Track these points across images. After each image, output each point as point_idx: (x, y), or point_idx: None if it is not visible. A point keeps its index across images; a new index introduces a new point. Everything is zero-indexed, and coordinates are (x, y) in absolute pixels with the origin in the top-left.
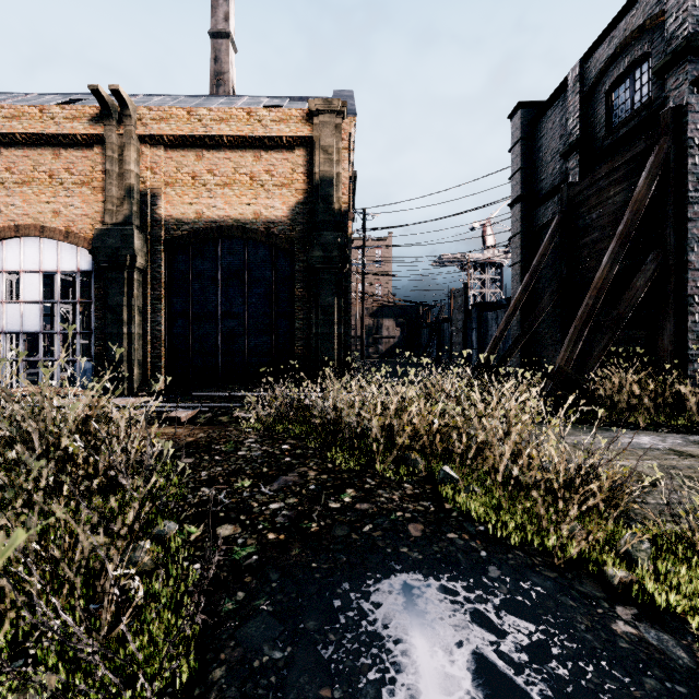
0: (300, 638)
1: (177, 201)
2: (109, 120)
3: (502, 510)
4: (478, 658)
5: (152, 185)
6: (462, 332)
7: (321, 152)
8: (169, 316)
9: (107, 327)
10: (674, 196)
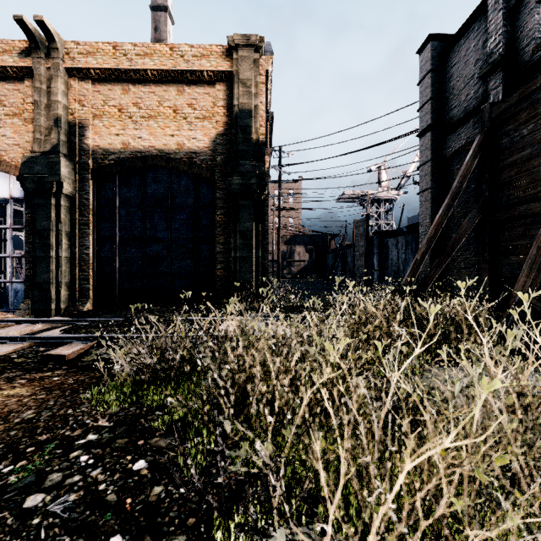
0: None
1: (104, 132)
2: (37, 53)
3: None
4: None
5: (80, 116)
6: (364, 256)
7: (240, 85)
8: (97, 240)
9: (34, 250)
10: None
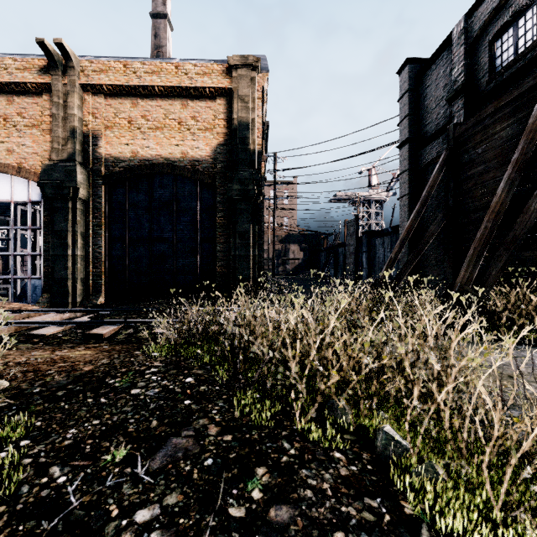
0: None
1: (115, 142)
2: (55, 71)
3: None
4: None
5: (93, 127)
6: (354, 255)
7: (239, 100)
8: (109, 240)
9: (53, 249)
10: None
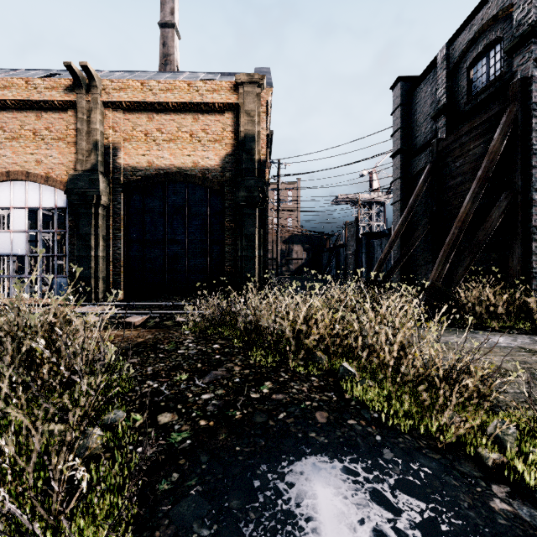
0: (225, 516)
1: (133, 153)
2: (80, 90)
3: (393, 401)
4: (378, 534)
5: (113, 140)
6: (354, 255)
7: (245, 115)
8: (127, 242)
9: (78, 251)
10: (521, 148)
